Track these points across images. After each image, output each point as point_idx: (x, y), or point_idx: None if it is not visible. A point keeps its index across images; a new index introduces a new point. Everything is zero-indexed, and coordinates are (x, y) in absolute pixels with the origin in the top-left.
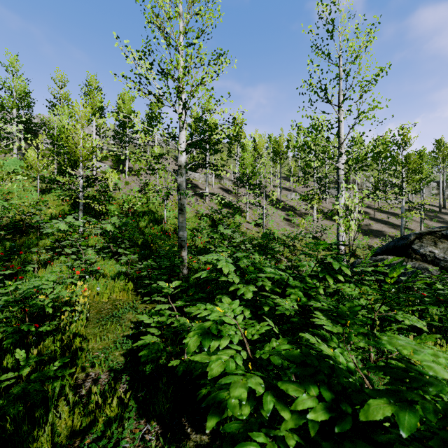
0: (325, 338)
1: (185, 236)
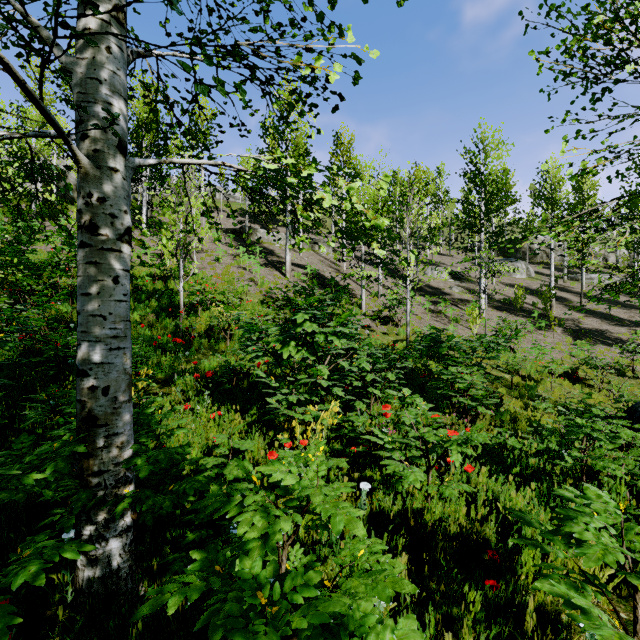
0: None
1: (111, 367)
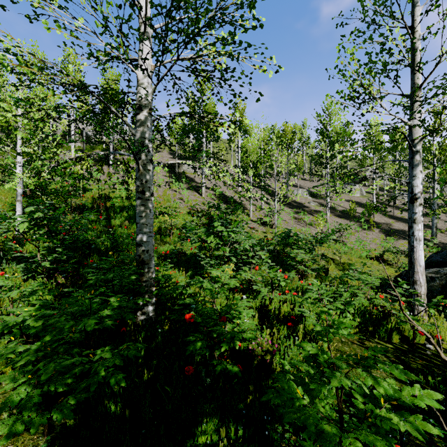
0: None
1: (149, 243)
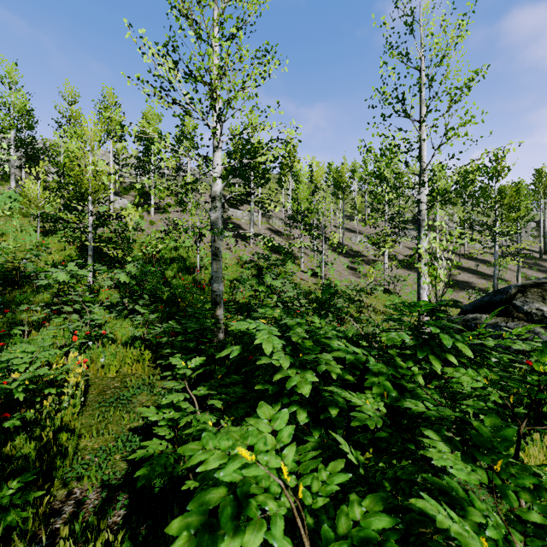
0: (459, 500)
1: (220, 290)
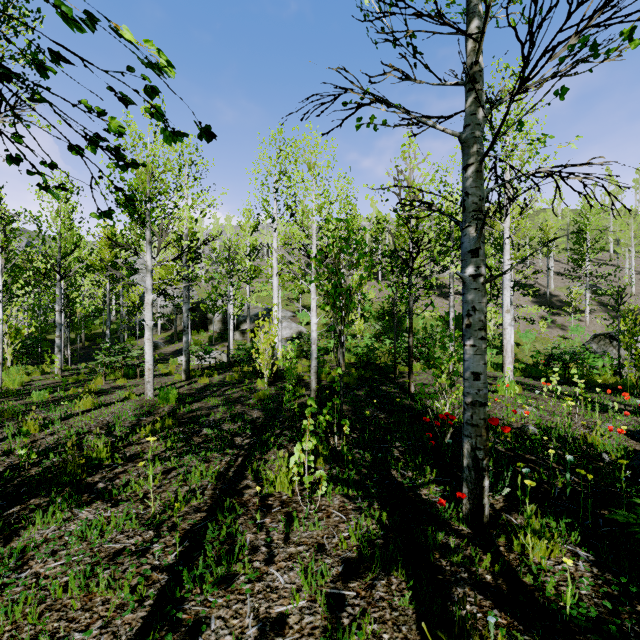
0: None
1: None
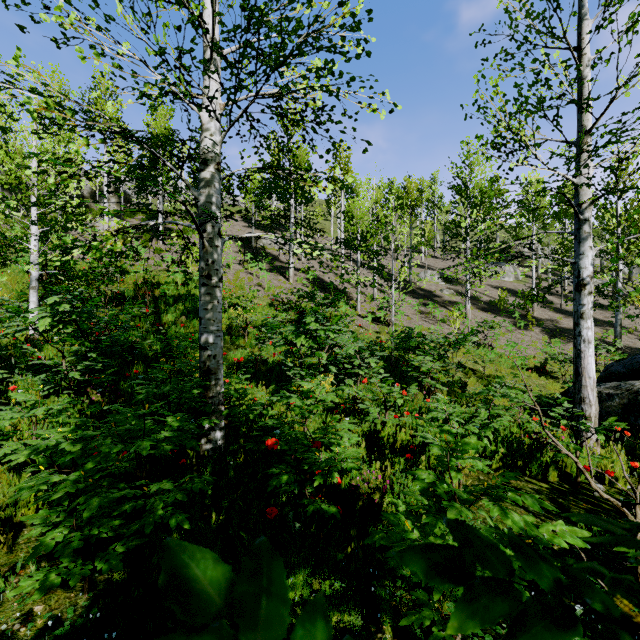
0: None
1: (217, 345)
